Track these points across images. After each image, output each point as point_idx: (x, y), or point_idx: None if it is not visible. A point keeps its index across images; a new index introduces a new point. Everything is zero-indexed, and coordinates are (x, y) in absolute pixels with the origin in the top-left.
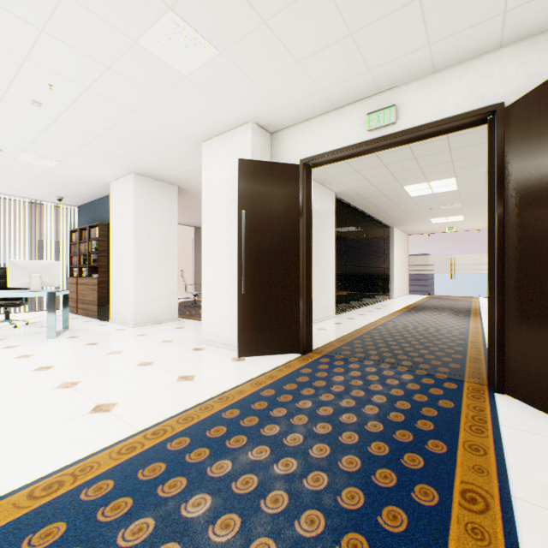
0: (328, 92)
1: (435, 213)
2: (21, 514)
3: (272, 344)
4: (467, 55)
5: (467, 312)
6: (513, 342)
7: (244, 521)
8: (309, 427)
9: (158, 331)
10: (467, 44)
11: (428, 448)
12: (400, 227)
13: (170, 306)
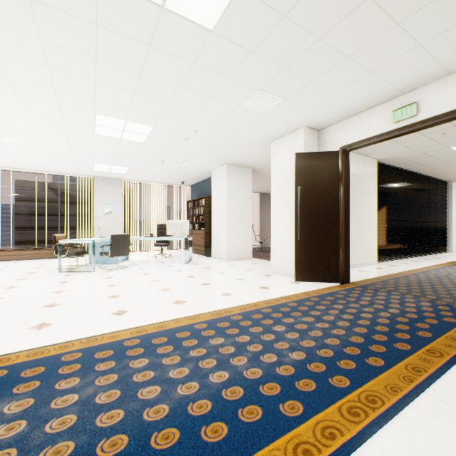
0: (359, 102)
1: None
2: (212, 318)
3: (318, 275)
4: None
5: None
6: None
7: (300, 335)
8: (338, 315)
9: (241, 264)
10: None
11: (417, 333)
12: None
13: (247, 249)
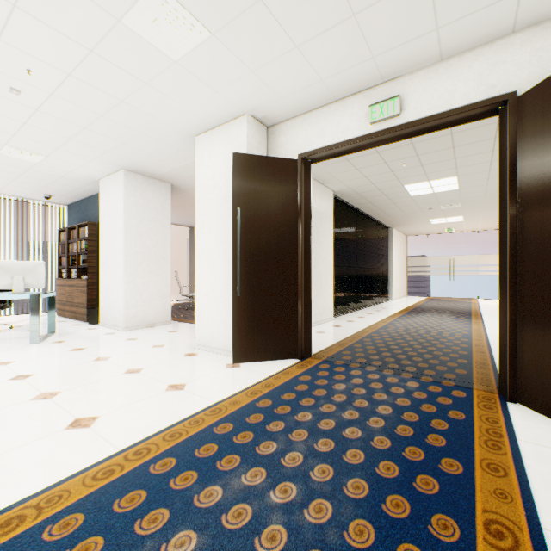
0: (328, 82)
1: (435, 214)
2: None
3: (269, 349)
4: (477, 41)
5: (467, 314)
6: (527, 347)
7: None
8: (309, 444)
9: (150, 335)
10: (478, 29)
11: (442, 468)
12: (399, 228)
13: (163, 308)
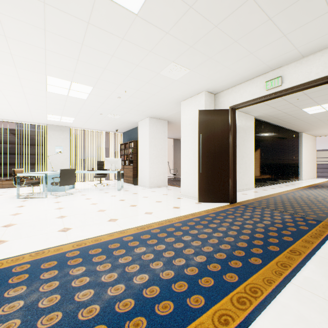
0: (243, 74)
1: None
2: (137, 232)
3: (215, 197)
4: (322, 47)
5: None
6: None
7: (202, 243)
8: (229, 226)
9: (160, 190)
10: (320, 44)
11: (283, 238)
12: (307, 132)
13: (164, 179)
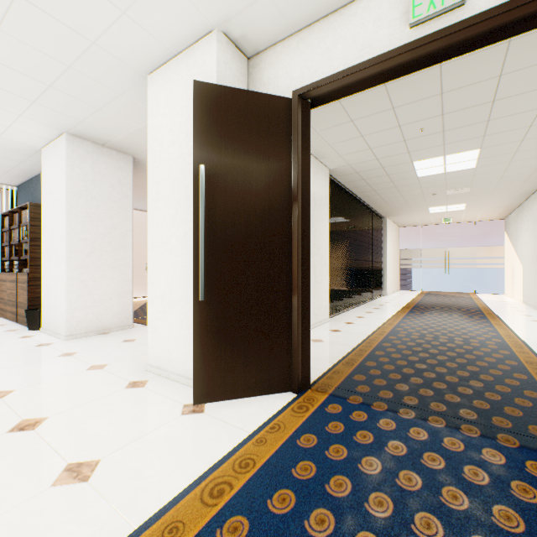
0: None
1: (437, 200)
2: None
3: (250, 380)
4: None
5: (478, 312)
6: None
7: None
8: None
9: (95, 347)
10: None
11: None
12: (393, 217)
13: (122, 309)
